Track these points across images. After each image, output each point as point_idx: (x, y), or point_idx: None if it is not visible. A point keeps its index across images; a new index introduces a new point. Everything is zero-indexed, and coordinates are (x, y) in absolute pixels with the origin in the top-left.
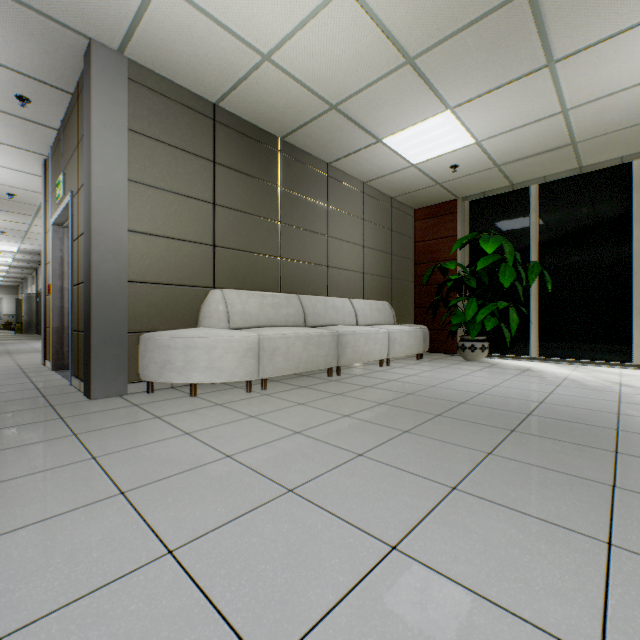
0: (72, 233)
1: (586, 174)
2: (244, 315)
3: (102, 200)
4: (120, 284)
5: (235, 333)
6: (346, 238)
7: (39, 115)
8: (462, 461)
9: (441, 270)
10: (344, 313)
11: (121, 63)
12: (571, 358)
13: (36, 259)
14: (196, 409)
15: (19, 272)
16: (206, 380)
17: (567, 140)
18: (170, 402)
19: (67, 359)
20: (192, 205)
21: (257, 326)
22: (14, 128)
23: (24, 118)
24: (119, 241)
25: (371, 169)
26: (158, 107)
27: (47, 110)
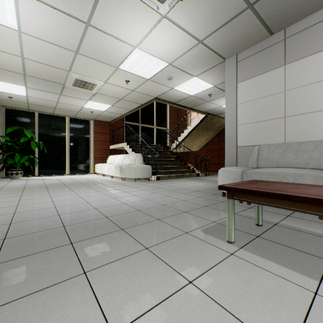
0: None
1: (55, 115)
2: None
3: None
4: None
5: None
6: None
7: None
8: (68, 189)
9: None
10: None
11: None
12: (50, 174)
13: None
14: None
15: None
16: None
17: (54, 107)
18: None
19: None
20: None
21: None
22: None
23: None
24: None
25: None
26: None
27: None
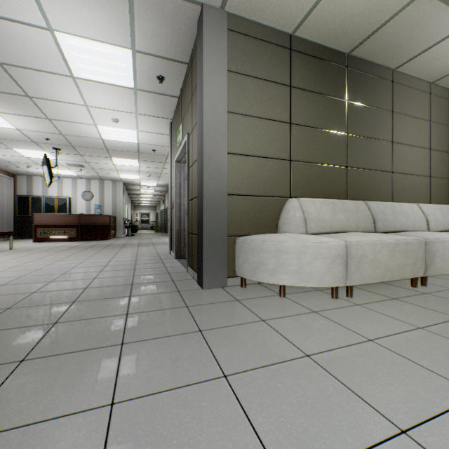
0: (187, 163)
1: None
2: (318, 221)
3: (210, 130)
4: (221, 197)
5: (321, 239)
6: (411, 142)
7: (168, 88)
8: None
9: None
10: (413, 218)
11: (222, 18)
12: None
13: (164, 190)
14: (294, 315)
15: (157, 198)
16: (295, 283)
17: None
18: (264, 301)
19: (182, 251)
20: (273, 126)
21: (330, 231)
22: (156, 103)
23: (161, 94)
24: (221, 162)
25: (447, 63)
26: (247, 48)
27: (173, 83)
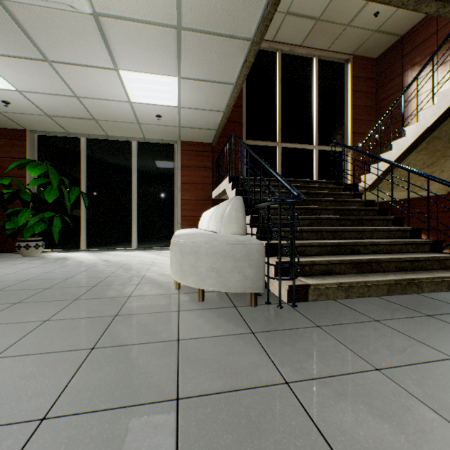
0: None
1: (113, 141)
2: None
3: None
4: None
5: None
6: None
7: None
8: None
9: (5, 184)
10: None
11: None
12: (105, 248)
13: None
14: None
15: None
16: None
17: (90, 116)
18: None
19: None
20: None
21: None
22: None
23: None
24: None
25: None
26: None
27: None
